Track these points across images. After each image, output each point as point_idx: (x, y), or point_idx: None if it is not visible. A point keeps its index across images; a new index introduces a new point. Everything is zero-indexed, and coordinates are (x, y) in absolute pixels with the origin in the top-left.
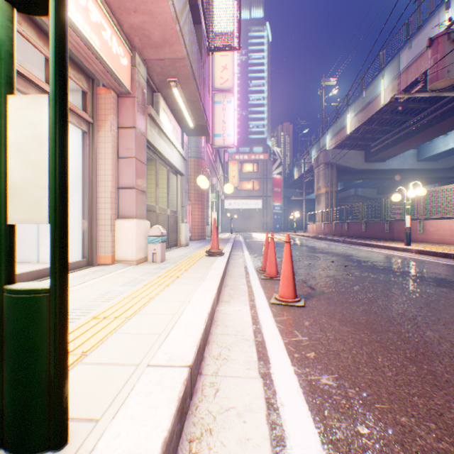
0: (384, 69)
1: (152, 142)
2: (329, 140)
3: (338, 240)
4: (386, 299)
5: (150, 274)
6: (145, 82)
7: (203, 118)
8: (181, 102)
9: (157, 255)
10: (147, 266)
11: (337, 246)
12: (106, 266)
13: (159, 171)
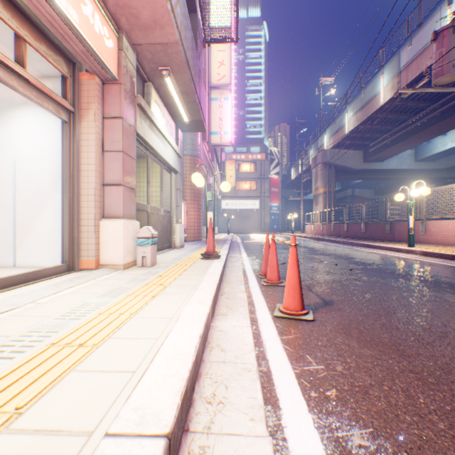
0: (383, 67)
1: (143, 136)
2: (327, 139)
3: (337, 241)
4: (404, 309)
5: (136, 281)
6: (134, 69)
7: (198, 112)
8: (174, 94)
9: (147, 258)
10: (135, 271)
11: (337, 247)
12: (89, 271)
13: (153, 168)
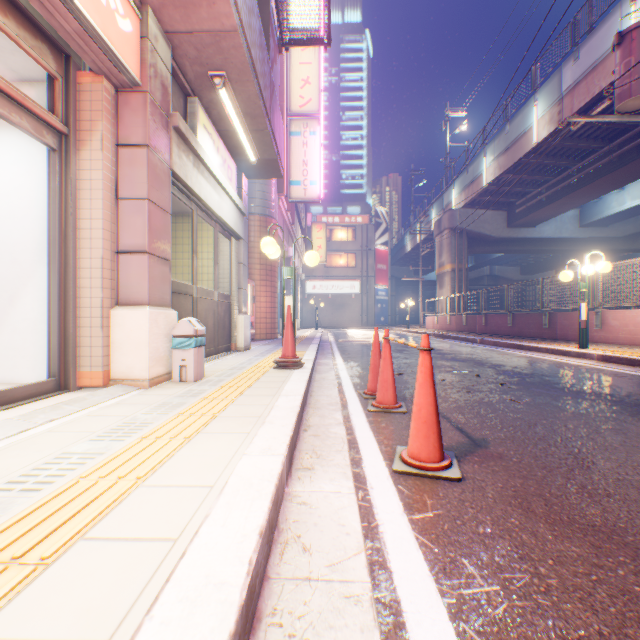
0: (537, 90)
1: (183, 177)
2: (456, 195)
3: (473, 340)
4: (607, 456)
5: (165, 408)
6: (167, 72)
7: (271, 147)
8: (234, 116)
9: (187, 368)
10: (167, 390)
11: (474, 349)
12: (93, 390)
13: (203, 232)
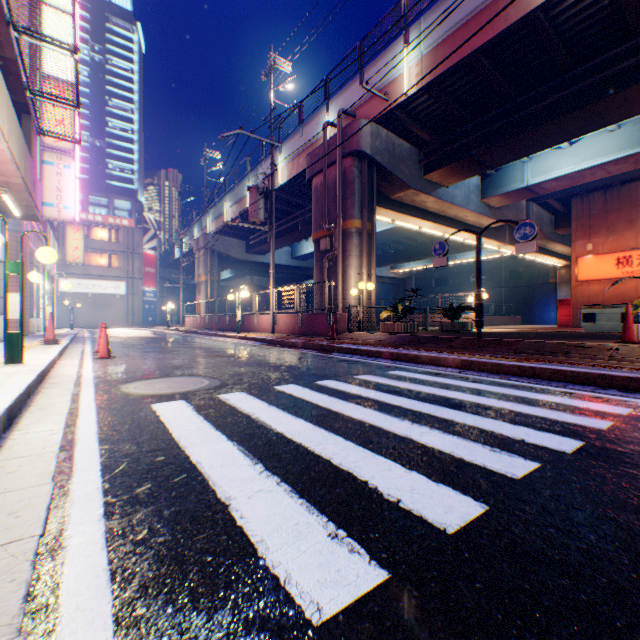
0: (250, 174)
1: None
2: (211, 222)
3: (202, 333)
4: (164, 354)
5: None
6: None
7: (35, 212)
8: (10, 202)
9: None
10: None
11: (193, 337)
12: None
13: None
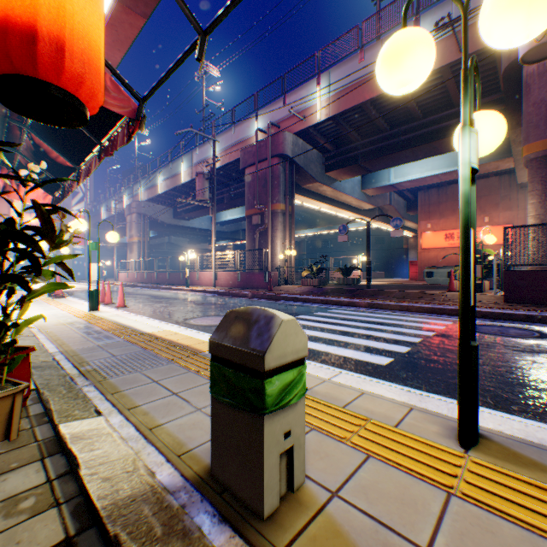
0: (184, 156)
1: None
2: (143, 191)
3: (149, 287)
4: (159, 304)
5: (42, 304)
6: None
7: None
8: None
9: None
10: None
11: (147, 290)
12: None
13: None
